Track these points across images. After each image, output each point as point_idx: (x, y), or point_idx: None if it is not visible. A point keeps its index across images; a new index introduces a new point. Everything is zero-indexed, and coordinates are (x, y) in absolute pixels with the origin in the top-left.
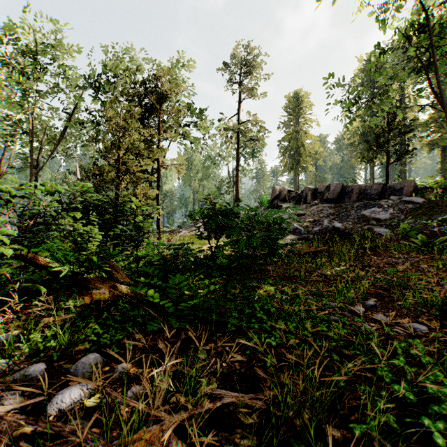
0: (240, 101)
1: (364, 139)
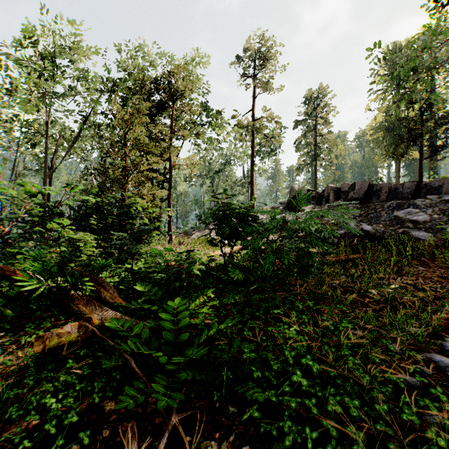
0: (255, 97)
1: (389, 134)
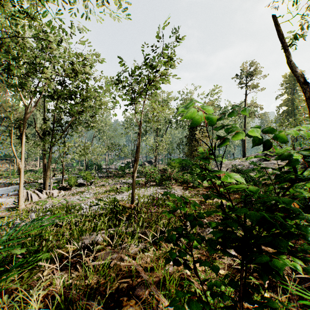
0: (246, 94)
1: None
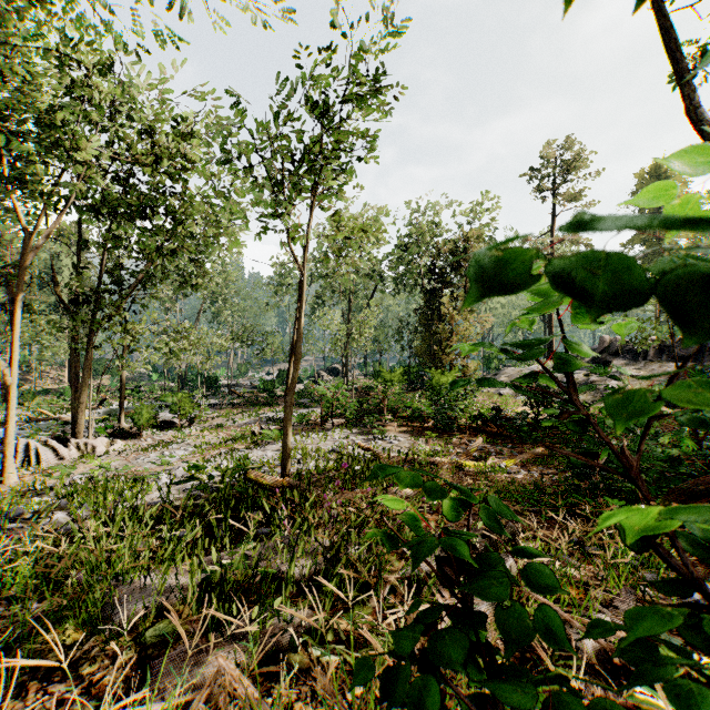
0: (555, 215)
1: None
